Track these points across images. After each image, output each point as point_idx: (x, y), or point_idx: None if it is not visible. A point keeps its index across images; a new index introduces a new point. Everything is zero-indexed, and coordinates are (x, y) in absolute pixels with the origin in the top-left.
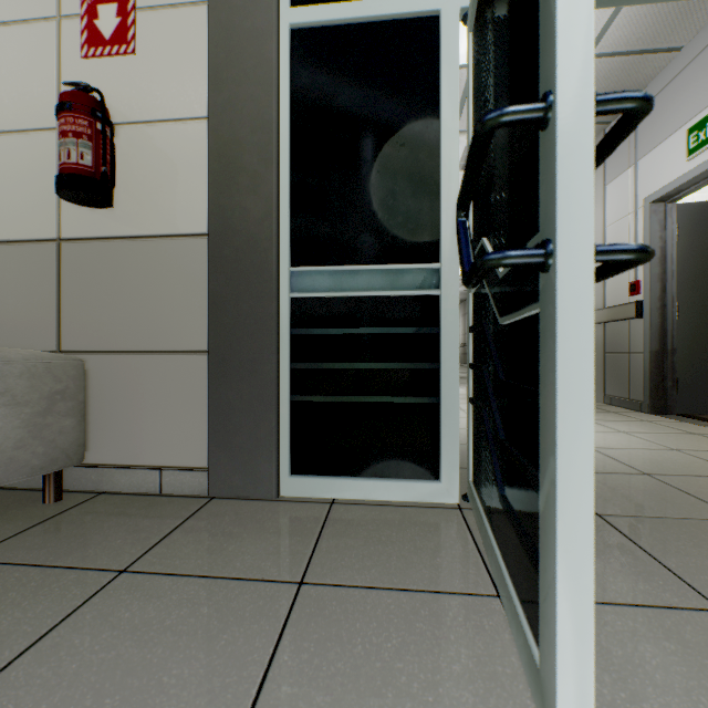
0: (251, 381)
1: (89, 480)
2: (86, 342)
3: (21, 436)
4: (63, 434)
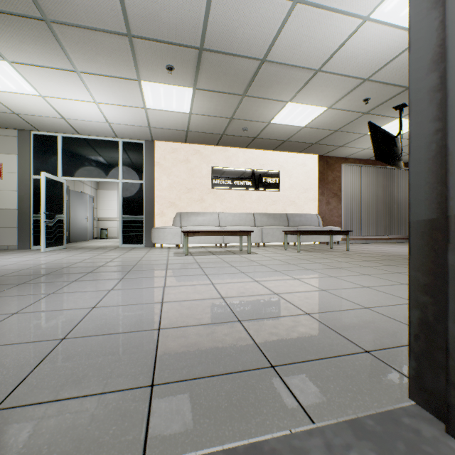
0: (26, 232)
1: None
2: None
3: None
4: None
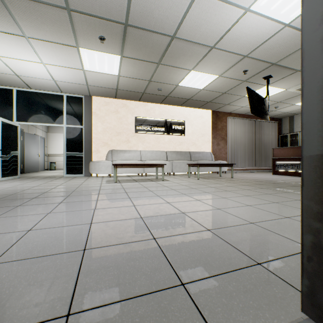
0: None
1: None
2: None
3: None
4: None
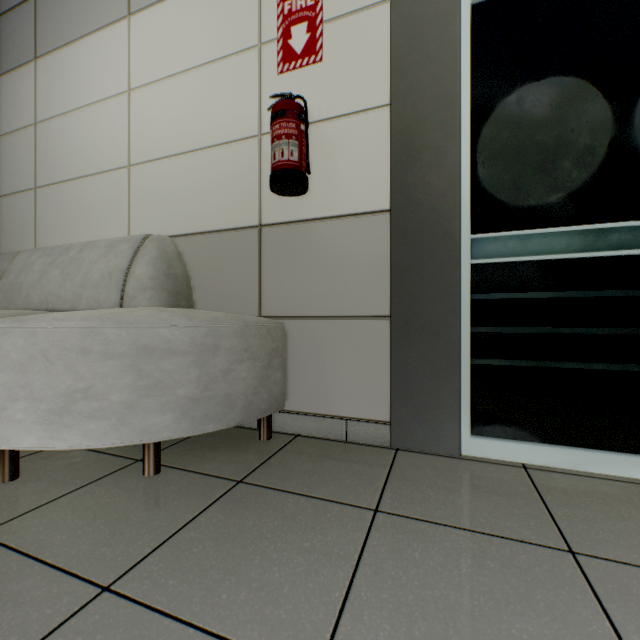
0: (433, 343)
1: (284, 424)
2: (281, 309)
3: (255, 385)
4: (275, 384)
